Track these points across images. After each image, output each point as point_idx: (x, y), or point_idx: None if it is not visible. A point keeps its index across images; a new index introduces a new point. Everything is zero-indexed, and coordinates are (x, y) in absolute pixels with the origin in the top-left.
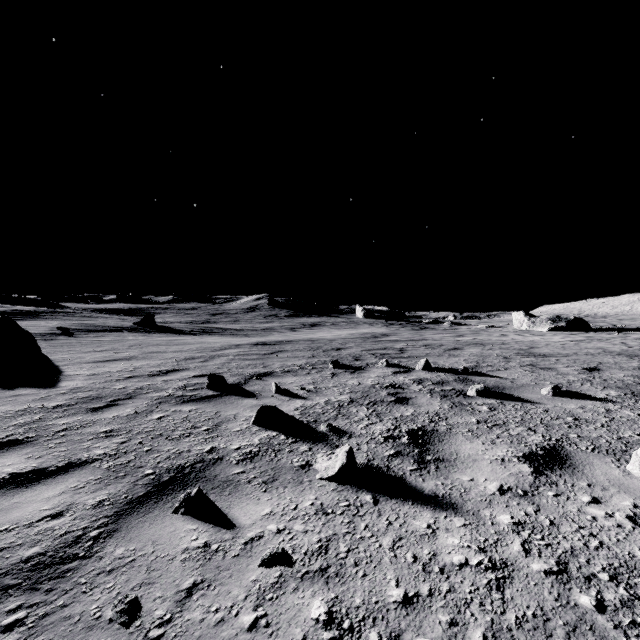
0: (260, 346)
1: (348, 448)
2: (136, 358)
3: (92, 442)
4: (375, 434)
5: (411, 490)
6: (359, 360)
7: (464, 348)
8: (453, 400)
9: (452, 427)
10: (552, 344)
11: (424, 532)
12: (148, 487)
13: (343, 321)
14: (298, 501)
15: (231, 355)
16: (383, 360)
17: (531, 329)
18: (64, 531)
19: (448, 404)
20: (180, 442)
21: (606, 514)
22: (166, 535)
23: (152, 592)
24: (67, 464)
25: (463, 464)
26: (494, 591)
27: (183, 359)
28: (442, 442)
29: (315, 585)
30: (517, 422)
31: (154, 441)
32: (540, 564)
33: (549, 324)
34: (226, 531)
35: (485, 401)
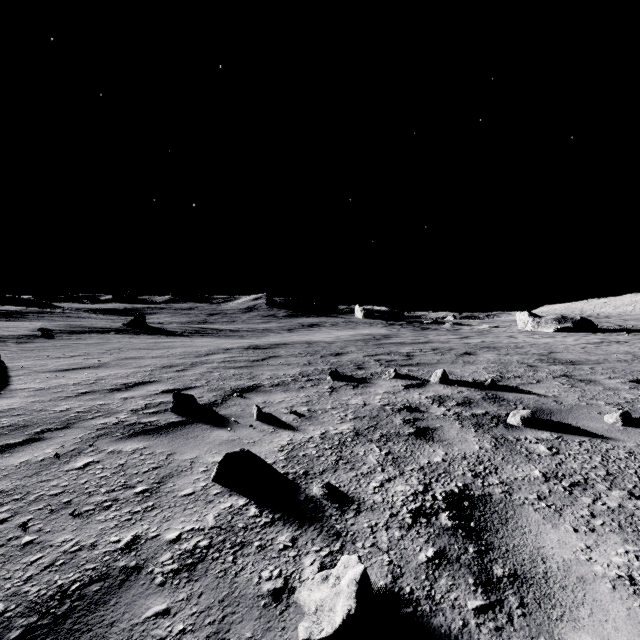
0: (251, 350)
1: (359, 574)
2: (106, 366)
3: None
4: (396, 504)
5: None
6: (362, 369)
7: (478, 353)
8: (493, 433)
9: (511, 489)
10: (571, 348)
11: None
12: None
13: (342, 321)
14: None
15: (216, 362)
16: (391, 370)
17: (536, 330)
18: None
19: (489, 440)
20: (89, 522)
21: None
22: None
23: None
24: None
25: (566, 592)
26: None
27: (159, 367)
28: (507, 526)
29: None
30: (604, 478)
31: (49, 519)
32: None
33: (555, 325)
34: None
35: (537, 435)
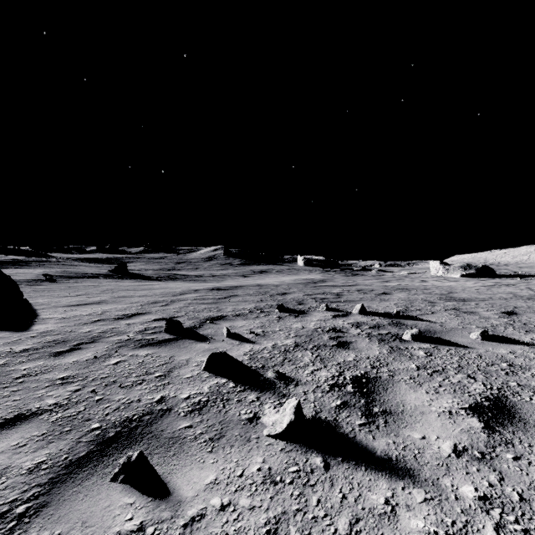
0: (215, 291)
1: (296, 403)
2: (106, 302)
3: (47, 390)
4: (320, 381)
5: (362, 451)
6: (302, 304)
7: (392, 293)
8: (390, 344)
9: (394, 374)
10: (468, 289)
11: (383, 510)
12: (91, 445)
13: (287, 268)
14: (245, 465)
15: (189, 299)
16: (323, 305)
17: (446, 275)
18: None
19: (386, 349)
20: (132, 390)
21: None
22: (98, 512)
23: None
24: (16, 416)
25: (411, 418)
26: None
27: (147, 303)
28: (386, 391)
29: None
30: (455, 368)
31: (107, 389)
32: None
33: (461, 271)
34: (165, 507)
35: (420, 345)
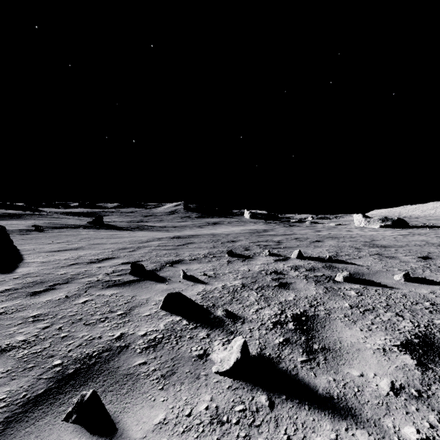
0: (175, 239)
1: (242, 342)
2: (82, 248)
3: (18, 327)
4: (265, 319)
5: (305, 388)
6: (248, 250)
7: (324, 241)
8: (325, 285)
9: (330, 312)
10: (387, 237)
11: None
12: (50, 382)
13: (235, 221)
14: (193, 403)
15: (153, 246)
16: (266, 250)
17: (367, 226)
18: None
19: (322, 289)
20: (95, 327)
21: None
22: None
23: None
24: None
25: (349, 354)
26: None
27: (117, 249)
28: (324, 328)
29: None
30: (384, 307)
31: (72, 326)
32: None
33: (380, 223)
34: None
35: (351, 286)
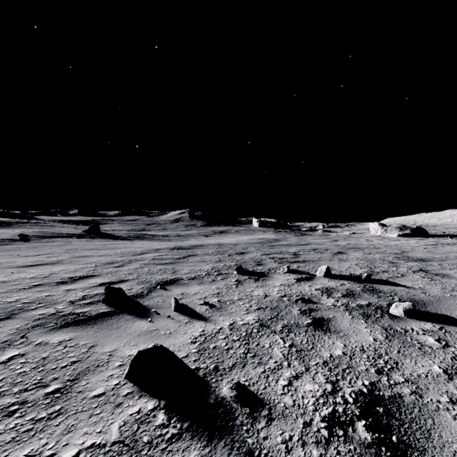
0: (176, 250)
1: None
2: (61, 262)
3: None
4: (308, 409)
5: None
6: (261, 265)
7: (347, 252)
8: (381, 323)
9: (418, 388)
10: (416, 248)
11: None
12: None
13: (243, 229)
14: None
15: (147, 259)
16: (284, 266)
17: (384, 235)
18: None
19: (380, 331)
20: None
21: None
22: None
23: None
24: None
25: None
26: None
27: (102, 264)
28: (432, 441)
29: None
30: None
31: None
32: None
33: (397, 231)
34: None
35: (421, 326)
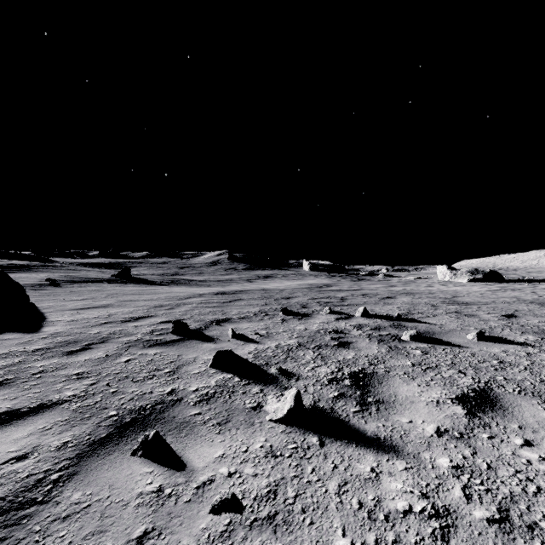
0: (220, 295)
1: (296, 392)
2: (112, 306)
3: (64, 384)
4: (320, 376)
5: (354, 432)
6: (306, 308)
7: (397, 297)
8: (389, 344)
9: (390, 370)
10: (472, 293)
11: (368, 476)
12: (110, 428)
13: (292, 273)
14: (249, 443)
15: (194, 303)
16: (327, 308)
17: (453, 280)
18: (26, 474)
19: (385, 348)
20: (144, 384)
21: (540, 457)
22: (122, 478)
23: (103, 541)
24: (38, 405)
25: (401, 406)
26: (439, 542)
27: (153, 307)
28: (381, 384)
29: (263, 534)
30: (448, 365)
31: (120, 383)
32: (482, 511)
33: (468, 276)
34: (180, 474)
35: (418, 345)
